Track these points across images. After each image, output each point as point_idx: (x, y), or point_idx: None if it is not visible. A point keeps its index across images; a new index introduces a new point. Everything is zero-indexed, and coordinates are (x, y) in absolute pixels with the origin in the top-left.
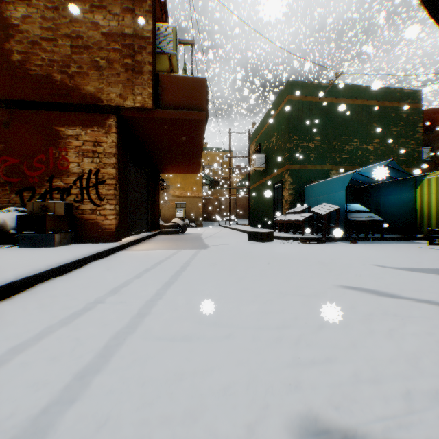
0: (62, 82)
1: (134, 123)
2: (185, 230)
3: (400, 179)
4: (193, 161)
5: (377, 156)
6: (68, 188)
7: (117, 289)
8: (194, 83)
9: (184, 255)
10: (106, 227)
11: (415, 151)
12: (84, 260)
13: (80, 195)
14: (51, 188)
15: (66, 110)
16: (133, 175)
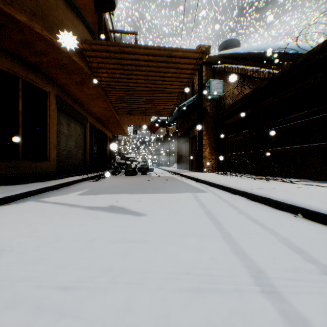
0: None
1: None
2: None
3: None
4: None
5: None
6: None
7: None
8: None
9: None
10: None
11: None
12: None
13: None
14: None
15: None
16: None
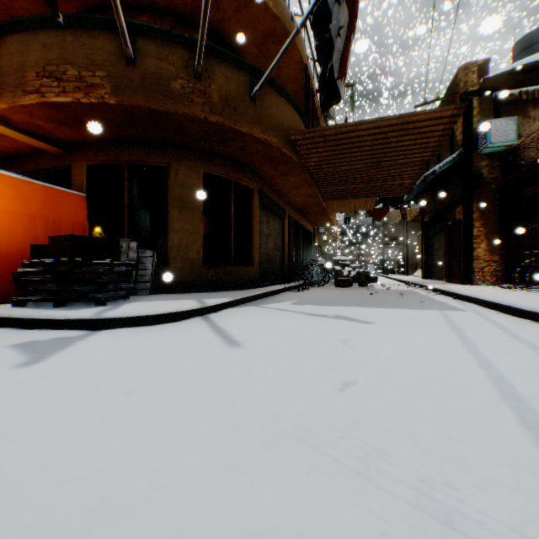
0: None
1: None
2: None
3: None
4: None
5: None
6: None
7: None
8: None
9: None
10: None
11: None
12: None
13: None
14: None
15: None
16: None
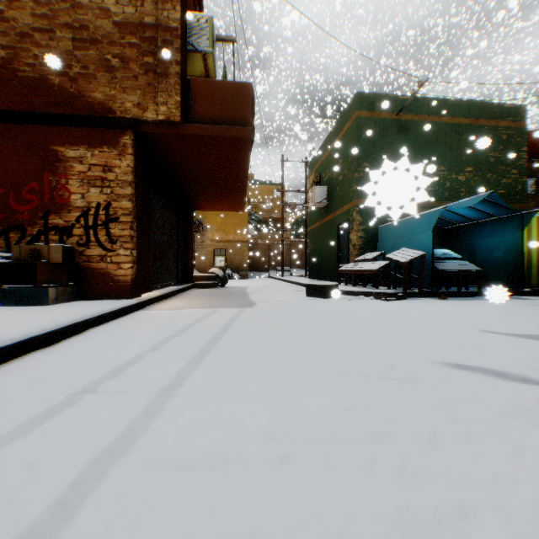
0: (61, 87)
1: (158, 142)
2: (226, 282)
3: (502, 217)
4: (235, 195)
5: (470, 188)
6: (70, 228)
7: (121, 368)
8: (236, 89)
9: (222, 316)
10: (120, 279)
11: (517, 182)
12: (84, 324)
13: (85, 237)
14: (47, 228)
15: (67, 124)
16: (158, 211)
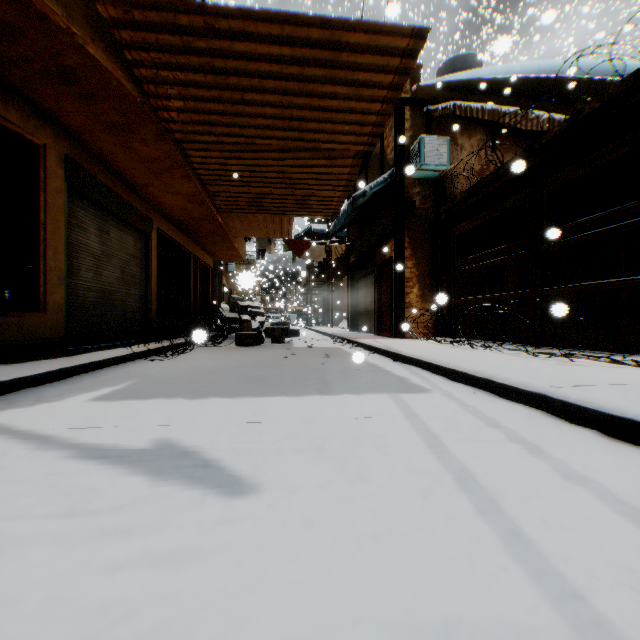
0: None
1: None
2: None
3: None
4: None
5: None
6: None
7: None
8: None
9: None
10: None
11: None
12: None
13: None
14: None
15: None
16: None
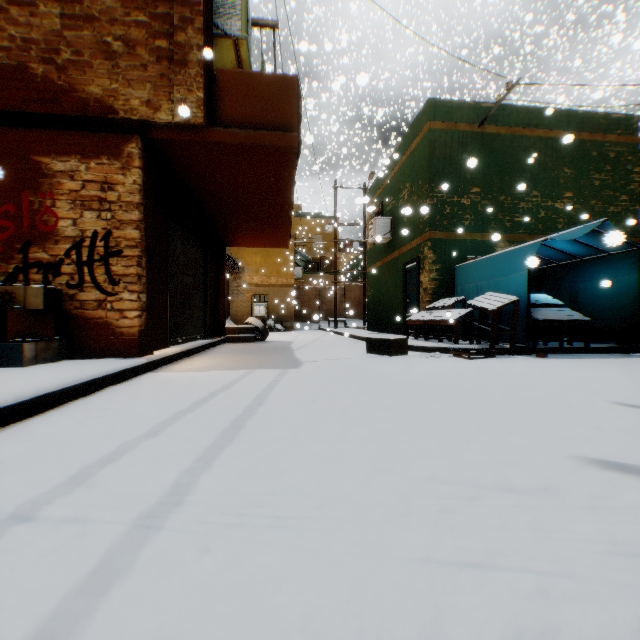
0: (45, 79)
1: (175, 153)
2: (266, 335)
3: (614, 253)
4: (277, 226)
5: (569, 218)
6: (57, 264)
7: (91, 470)
8: (277, 84)
9: (257, 381)
10: (124, 331)
11: (628, 211)
12: (63, 395)
13: (78, 276)
14: (27, 264)
15: (53, 128)
16: (179, 246)
